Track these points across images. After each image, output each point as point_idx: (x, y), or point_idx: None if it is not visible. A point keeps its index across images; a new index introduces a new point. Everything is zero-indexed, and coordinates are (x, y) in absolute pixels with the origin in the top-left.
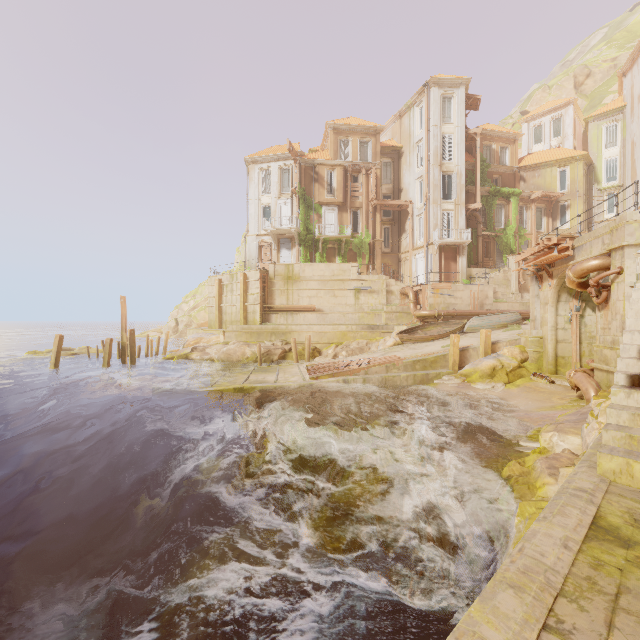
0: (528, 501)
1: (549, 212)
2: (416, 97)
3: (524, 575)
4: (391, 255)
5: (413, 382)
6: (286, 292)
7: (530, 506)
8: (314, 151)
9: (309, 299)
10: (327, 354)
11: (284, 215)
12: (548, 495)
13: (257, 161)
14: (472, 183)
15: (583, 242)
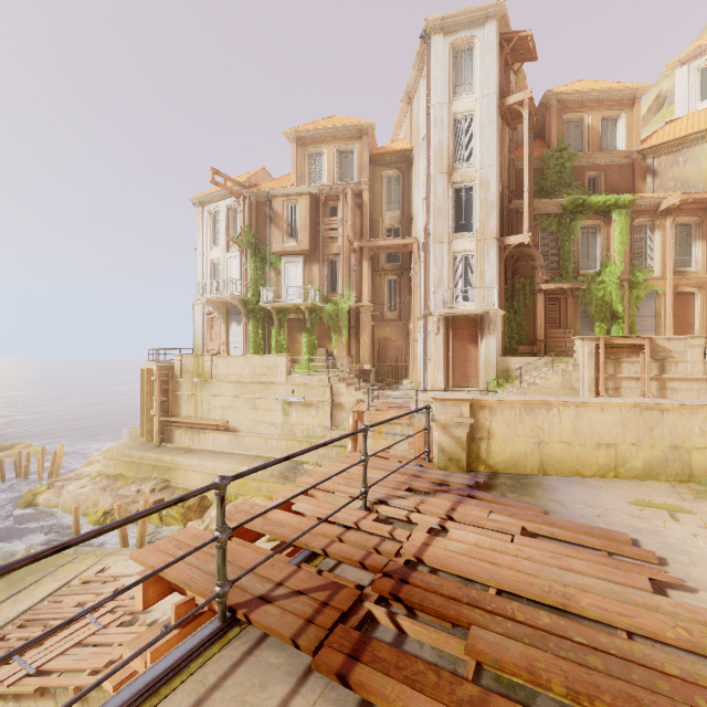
0: None
1: None
2: (420, 62)
3: None
4: (396, 324)
5: None
6: (194, 398)
7: None
8: None
9: (222, 410)
10: (209, 516)
11: (233, 274)
12: None
13: (205, 202)
14: (540, 192)
15: None
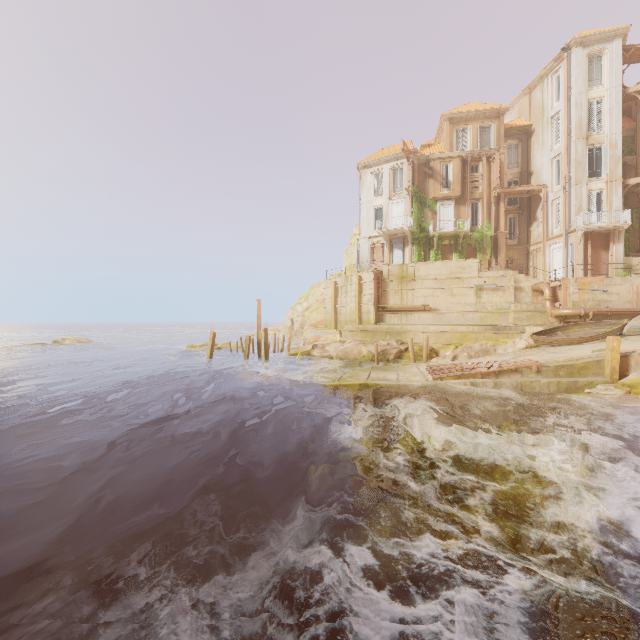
0: None
1: None
2: (551, 65)
3: None
4: (518, 247)
5: (556, 390)
6: (400, 292)
7: None
8: (426, 146)
9: (424, 299)
10: (445, 355)
11: (396, 215)
12: None
13: (369, 165)
14: (631, 152)
15: None
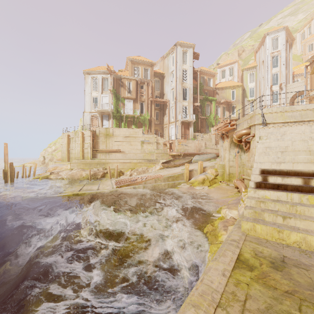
0: (214, 244)
1: (228, 109)
2: (171, 50)
3: (201, 297)
4: (159, 125)
5: (168, 187)
6: (105, 142)
7: (214, 247)
8: (121, 71)
9: (118, 146)
10: (127, 174)
11: (105, 102)
12: (223, 240)
13: (90, 73)
14: (196, 93)
15: (240, 122)
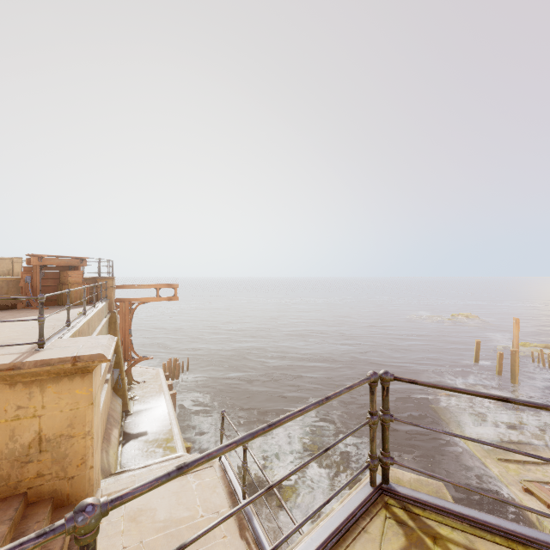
0: None
1: None
2: None
3: (176, 428)
4: None
5: None
6: None
7: None
8: None
9: None
10: None
11: None
12: None
13: None
14: None
15: None
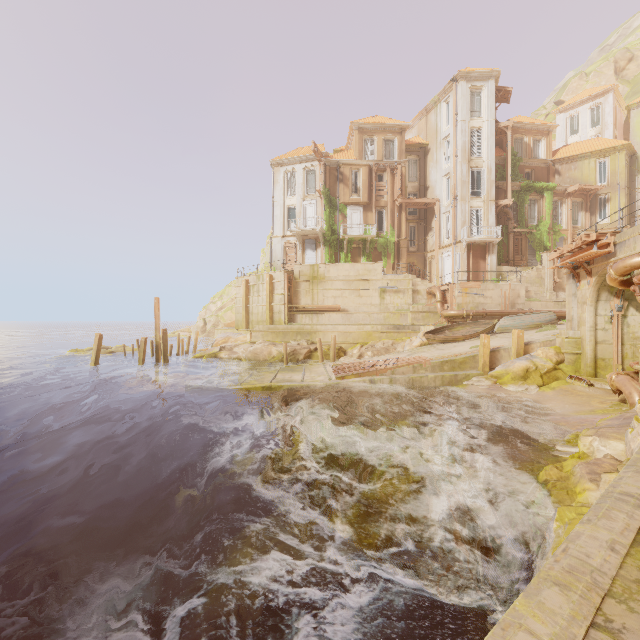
0: (567, 506)
1: (587, 206)
2: (443, 92)
3: (569, 574)
4: (417, 254)
5: (441, 383)
6: (311, 292)
7: (570, 511)
8: (338, 151)
9: (334, 299)
10: (352, 354)
11: (309, 216)
12: (589, 501)
13: (282, 163)
14: (502, 178)
15: (626, 238)
